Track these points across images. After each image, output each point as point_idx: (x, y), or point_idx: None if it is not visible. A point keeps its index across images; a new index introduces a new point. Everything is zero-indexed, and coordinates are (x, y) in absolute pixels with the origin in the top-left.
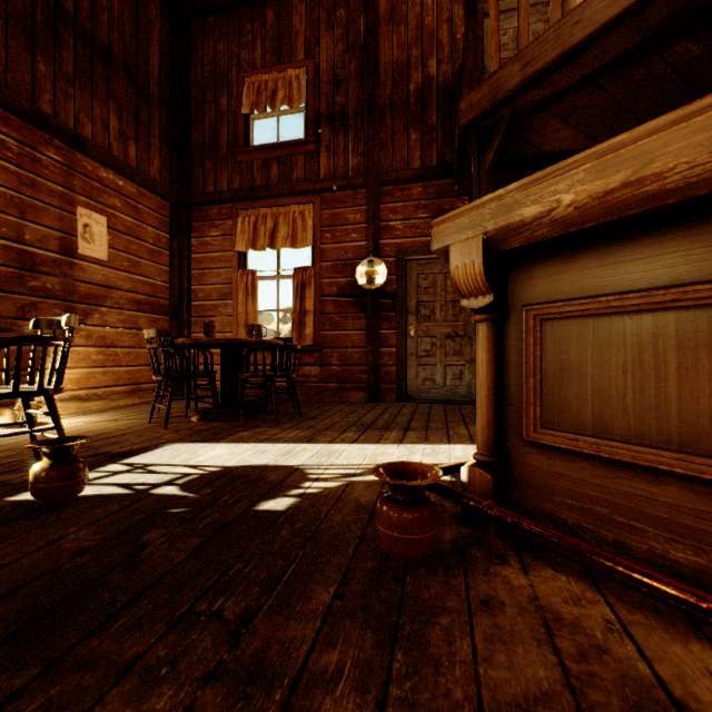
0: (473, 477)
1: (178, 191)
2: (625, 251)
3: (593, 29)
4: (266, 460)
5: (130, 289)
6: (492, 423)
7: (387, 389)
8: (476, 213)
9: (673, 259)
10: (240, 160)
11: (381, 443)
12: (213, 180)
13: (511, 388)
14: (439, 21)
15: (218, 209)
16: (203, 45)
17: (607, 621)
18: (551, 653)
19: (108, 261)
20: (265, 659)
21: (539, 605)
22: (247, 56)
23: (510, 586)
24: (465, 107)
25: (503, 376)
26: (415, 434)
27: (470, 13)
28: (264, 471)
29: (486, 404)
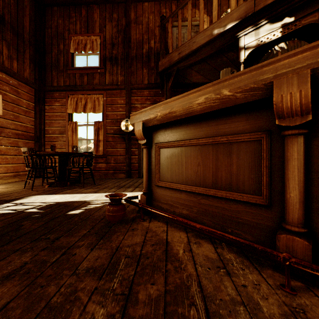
0: (141, 198)
1: (39, 84)
2: (175, 130)
3: (199, 46)
4: (75, 199)
5: (14, 128)
6: (147, 180)
7: (134, 173)
8: (140, 114)
9: (184, 133)
10: (69, 73)
11: (123, 192)
12: (56, 80)
13: (153, 169)
14: (155, 26)
15: (59, 93)
16: (51, 19)
17: (164, 230)
18: (144, 237)
19: (2, 115)
20: (61, 245)
21: (148, 229)
22: (73, 27)
23: (142, 225)
24: (160, 64)
25: (151, 165)
26: (138, 189)
27: (162, 29)
28: (73, 202)
29: (145, 174)
